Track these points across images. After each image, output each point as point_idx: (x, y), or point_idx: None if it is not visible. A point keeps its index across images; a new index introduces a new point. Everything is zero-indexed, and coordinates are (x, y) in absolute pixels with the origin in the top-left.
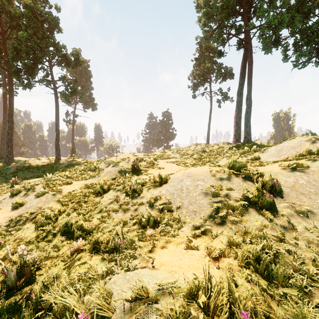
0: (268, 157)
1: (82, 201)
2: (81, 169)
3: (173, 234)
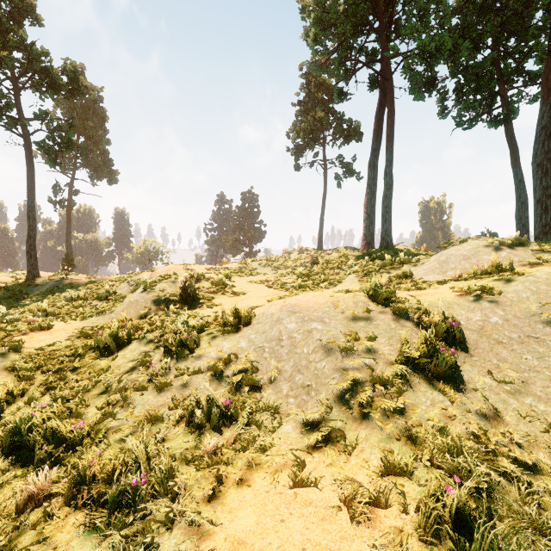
0: (425, 273)
1: (69, 367)
2: (79, 297)
3: (264, 444)
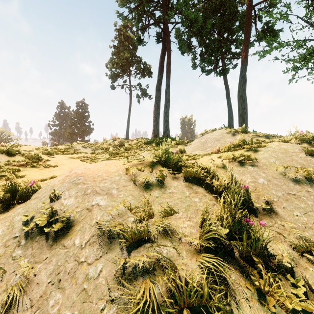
0: (193, 150)
1: None
2: None
3: None
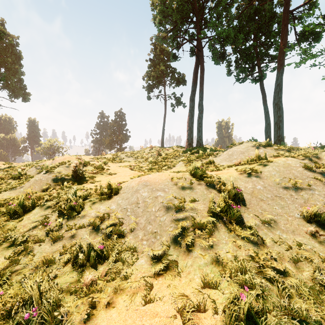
0: (221, 161)
1: None
2: None
3: (126, 274)
